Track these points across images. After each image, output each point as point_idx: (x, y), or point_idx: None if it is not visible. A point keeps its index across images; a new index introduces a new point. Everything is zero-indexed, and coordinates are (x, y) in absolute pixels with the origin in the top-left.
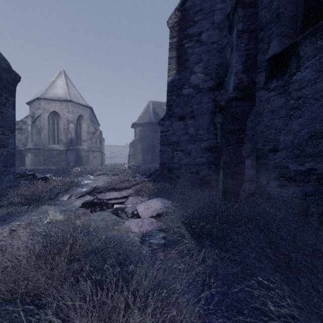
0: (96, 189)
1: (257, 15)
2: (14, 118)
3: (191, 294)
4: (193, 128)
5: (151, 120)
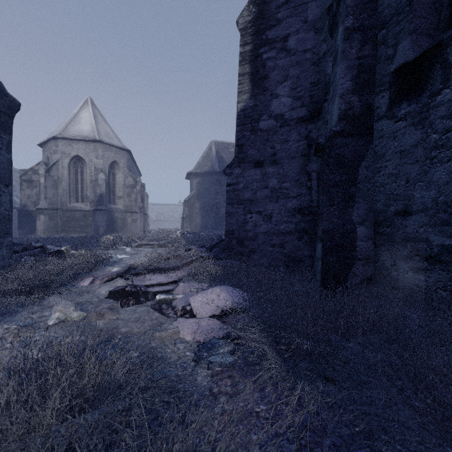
0: (132, 269)
1: (375, 5)
2: (11, 164)
3: None
4: (275, 179)
5: (214, 168)
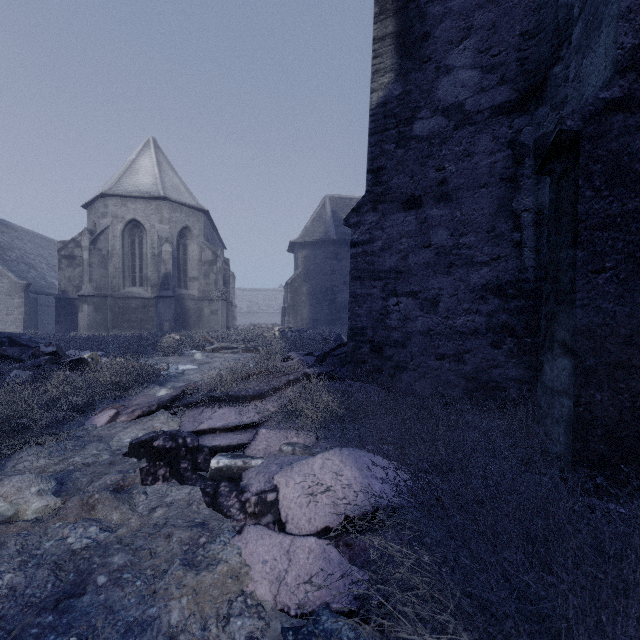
0: (187, 394)
1: None
2: None
3: None
4: (446, 229)
5: (329, 235)
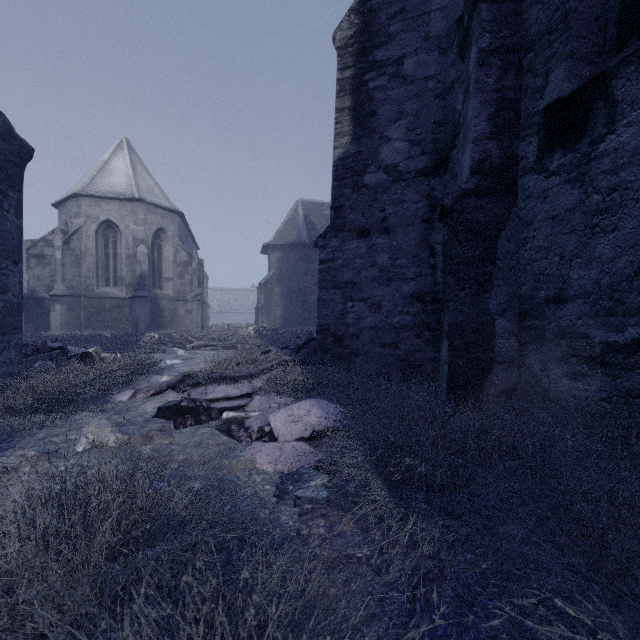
0: (188, 378)
1: (520, 19)
2: (21, 233)
3: (385, 621)
4: (386, 254)
5: (301, 238)
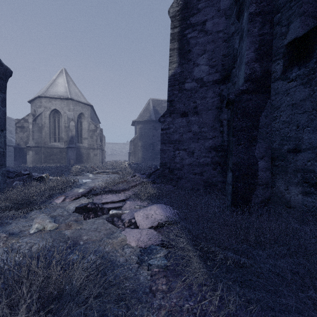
0: (93, 190)
1: None
2: (5, 115)
3: None
4: (197, 125)
5: (151, 117)
